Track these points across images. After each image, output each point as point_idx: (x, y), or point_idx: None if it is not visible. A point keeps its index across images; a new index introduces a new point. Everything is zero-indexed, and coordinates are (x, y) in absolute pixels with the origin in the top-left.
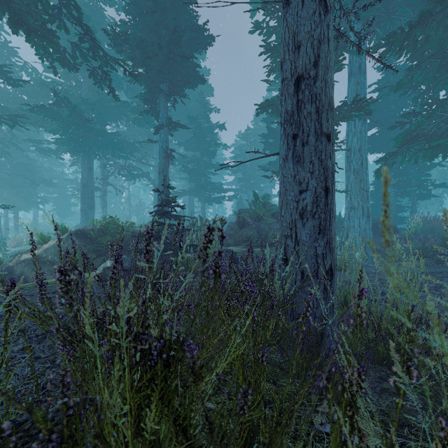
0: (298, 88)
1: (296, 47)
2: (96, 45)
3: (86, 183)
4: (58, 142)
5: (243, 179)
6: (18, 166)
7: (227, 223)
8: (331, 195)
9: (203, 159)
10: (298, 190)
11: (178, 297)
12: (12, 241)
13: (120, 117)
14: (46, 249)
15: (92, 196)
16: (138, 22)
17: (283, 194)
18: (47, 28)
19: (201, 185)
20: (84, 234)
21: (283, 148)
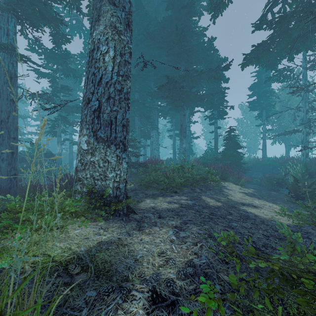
0: (2, 123)
1: (2, 111)
2: None
3: None
4: None
5: None
6: None
7: None
8: (15, 154)
9: None
10: (1, 153)
11: None
12: None
13: None
14: None
15: None
16: None
17: None
18: None
19: None
20: None
21: None
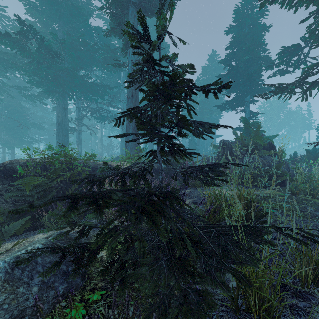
0: None
1: None
2: None
3: (61, 122)
4: (33, 81)
5: None
6: (13, 112)
7: None
8: None
9: None
10: None
11: None
12: None
13: (91, 63)
14: None
15: (66, 133)
16: None
17: None
18: None
19: None
20: (9, 172)
21: None
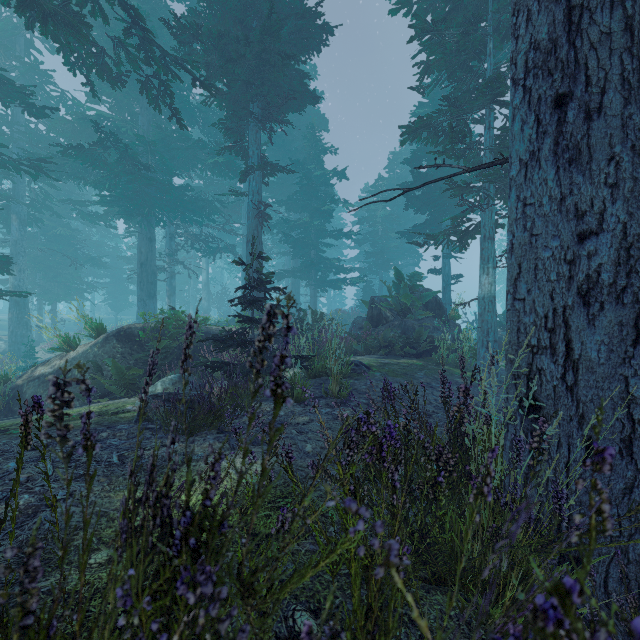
0: None
1: None
2: (149, 40)
3: (145, 261)
4: (104, 201)
5: (373, 253)
6: (56, 240)
7: (349, 319)
8: None
9: (313, 224)
10: (574, 231)
11: (272, 529)
12: (46, 344)
13: (193, 164)
14: (72, 359)
15: (153, 279)
16: (216, 12)
17: (521, 248)
18: (72, 10)
19: (310, 262)
20: (129, 336)
21: (523, 137)
